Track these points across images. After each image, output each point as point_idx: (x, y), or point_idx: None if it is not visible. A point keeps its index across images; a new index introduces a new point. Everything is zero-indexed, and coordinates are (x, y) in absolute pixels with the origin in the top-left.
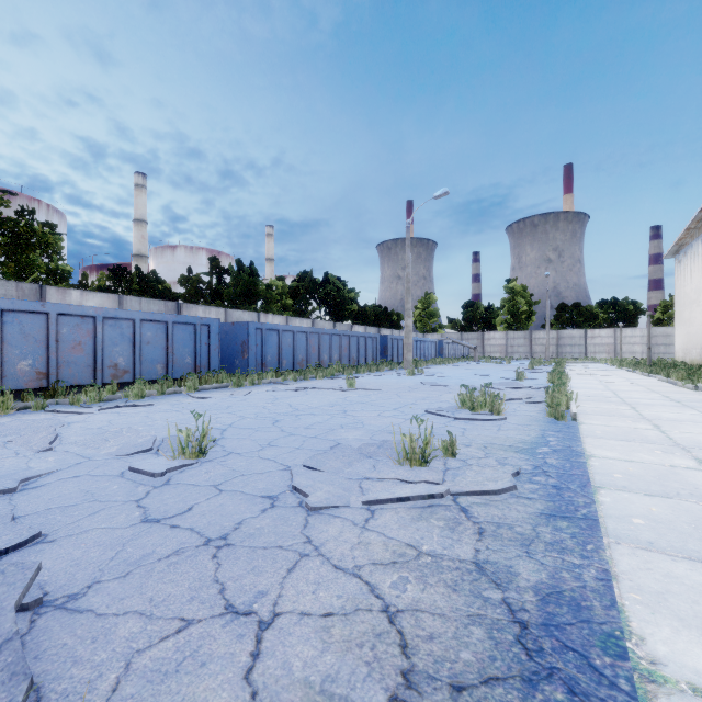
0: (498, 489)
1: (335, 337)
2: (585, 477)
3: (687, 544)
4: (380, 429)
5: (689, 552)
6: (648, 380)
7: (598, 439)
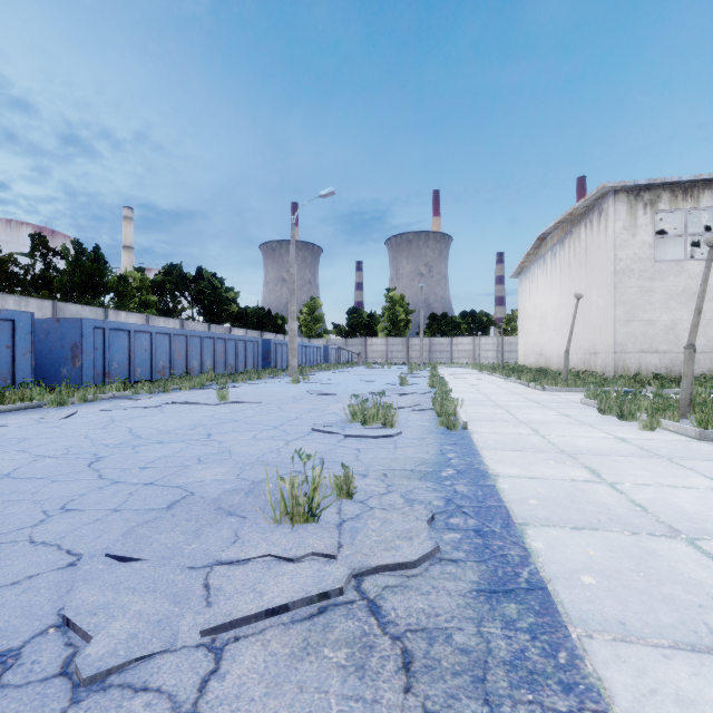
0: (418, 558)
1: (207, 340)
2: (503, 510)
3: (658, 615)
4: (253, 460)
5: (669, 631)
6: (506, 382)
7: (494, 451)
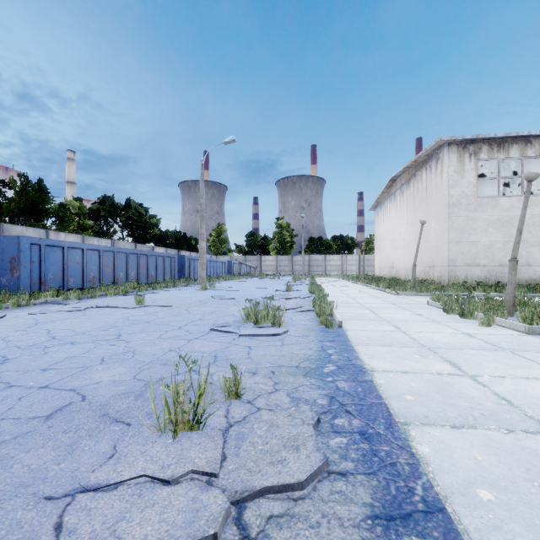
0: (306, 478)
1: (132, 256)
2: (384, 408)
3: None
4: (153, 359)
5: None
6: (367, 288)
7: (367, 346)
